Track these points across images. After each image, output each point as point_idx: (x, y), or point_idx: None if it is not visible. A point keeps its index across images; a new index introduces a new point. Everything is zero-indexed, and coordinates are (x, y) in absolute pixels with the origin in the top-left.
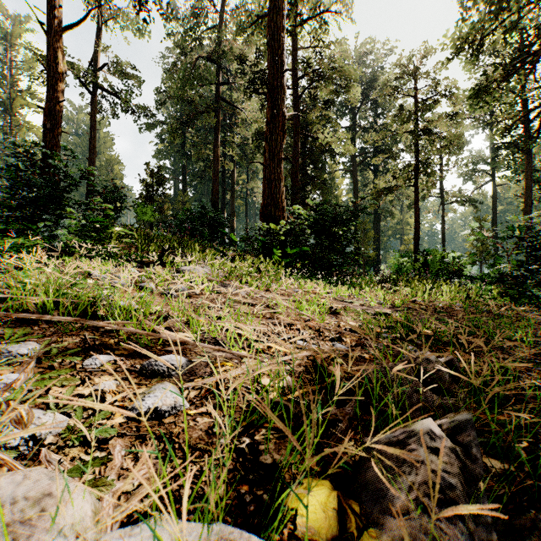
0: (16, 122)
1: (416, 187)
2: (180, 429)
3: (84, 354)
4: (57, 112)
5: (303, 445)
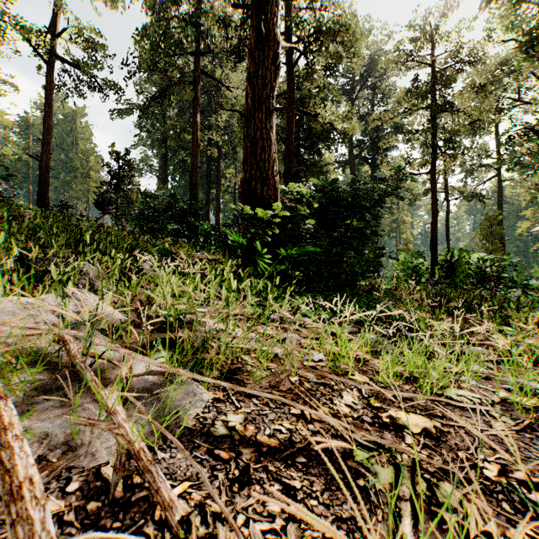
0: None
1: (433, 174)
2: None
3: None
4: None
5: None
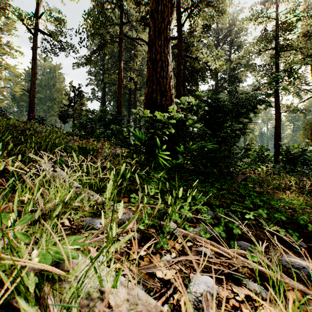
0: None
1: (276, 94)
2: None
3: None
4: None
5: None
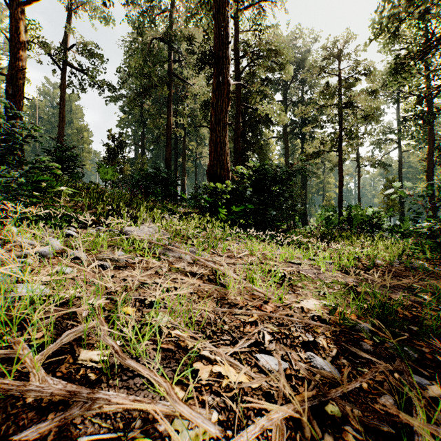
0: None
1: (340, 151)
2: None
3: None
4: (19, 79)
5: None
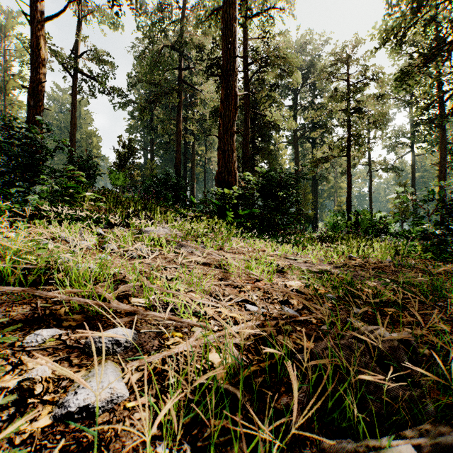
0: (9, 101)
1: (348, 157)
2: (112, 433)
3: (29, 327)
4: (39, 91)
5: (252, 451)
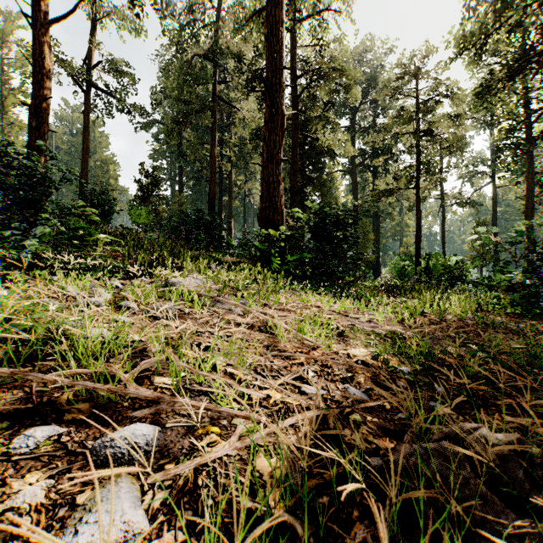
0: (8, 121)
1: (417, 189)
2: None
3: (19, 423)
4: (43, 109)
5: None
